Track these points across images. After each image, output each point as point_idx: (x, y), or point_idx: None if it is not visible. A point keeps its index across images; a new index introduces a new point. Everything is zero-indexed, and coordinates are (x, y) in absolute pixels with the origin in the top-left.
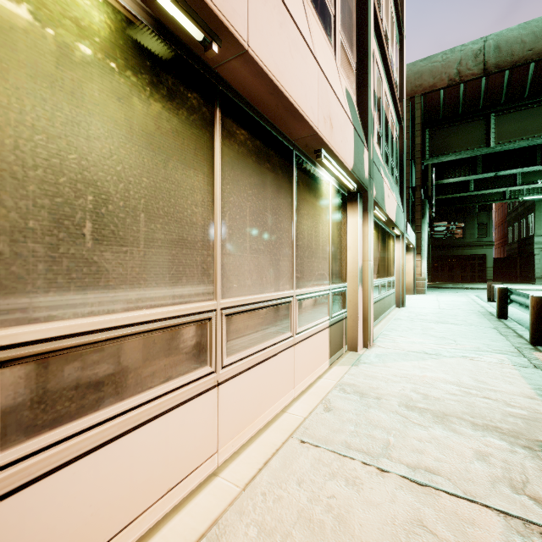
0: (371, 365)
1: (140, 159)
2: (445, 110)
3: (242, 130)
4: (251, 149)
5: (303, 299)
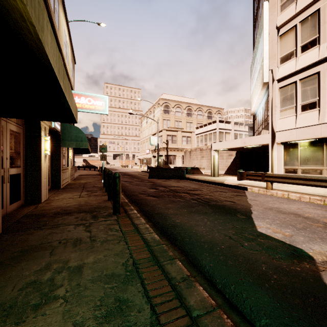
0: None
1: (311, 153)
2: None
3: None
4: None
5: None
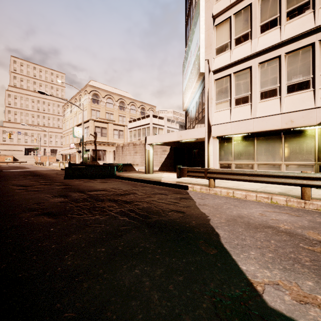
0: None
1: (244, 148)
2: None
3: (261, 137)
4: (264, 139)
5: (289, 165)
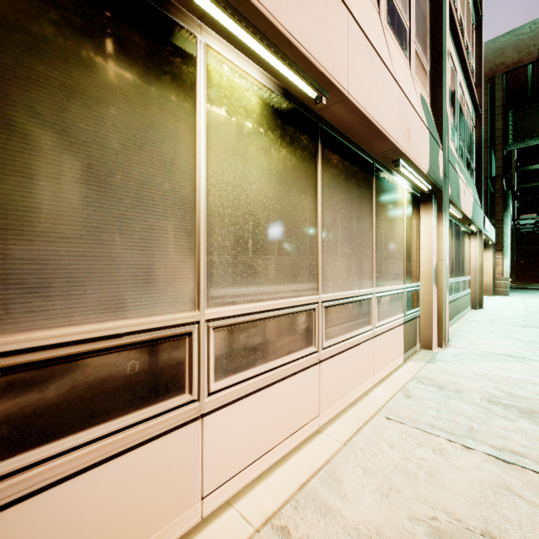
0: (448, 363)
1: (275, 192)
2: (534, 87)
3: (335, 155)
4: (342, 169)
5: (381, 296)
